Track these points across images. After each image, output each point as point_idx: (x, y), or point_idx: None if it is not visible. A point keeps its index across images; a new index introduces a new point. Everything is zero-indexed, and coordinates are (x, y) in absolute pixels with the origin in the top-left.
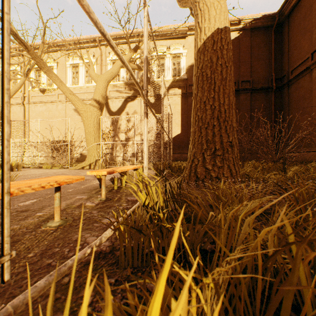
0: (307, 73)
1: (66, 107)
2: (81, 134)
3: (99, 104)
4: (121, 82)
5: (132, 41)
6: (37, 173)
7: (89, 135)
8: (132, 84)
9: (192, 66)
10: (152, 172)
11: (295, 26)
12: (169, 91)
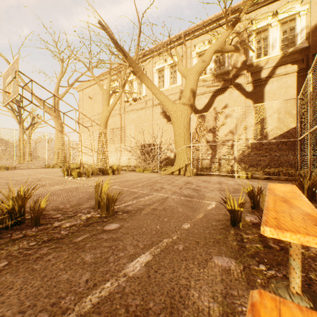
0: None
1: (153, 112)
2: (166, 137)
3: (189, 101)
4: (208, 75)
5: (221, 24)
6: (133, 178)
7: (178, 137)
8: (221, 74)
9: None
10: None
11: None
12: (275, 71)
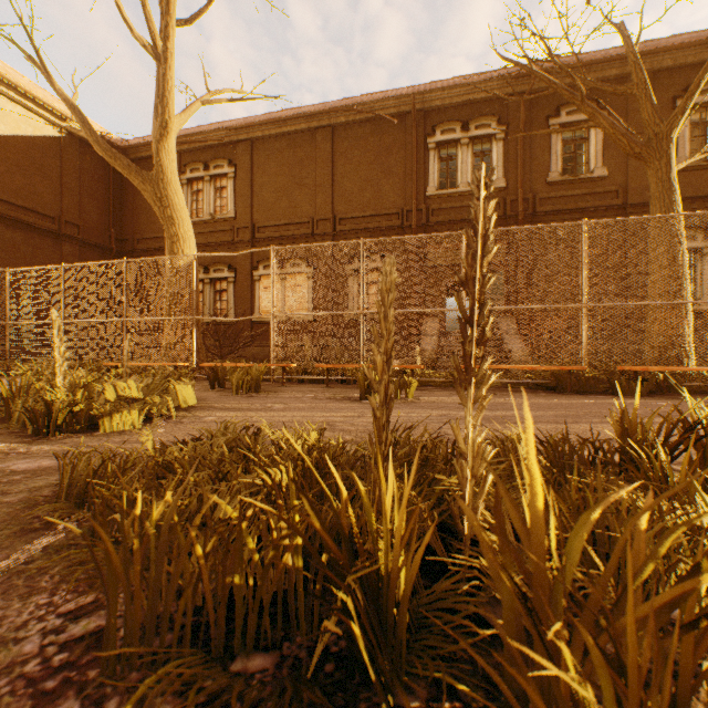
0: (162, 255)
1: None
2: None
3: None
4: None
5: None
6: None
7: None
8: None
9: None
10: None
11: None
12: None
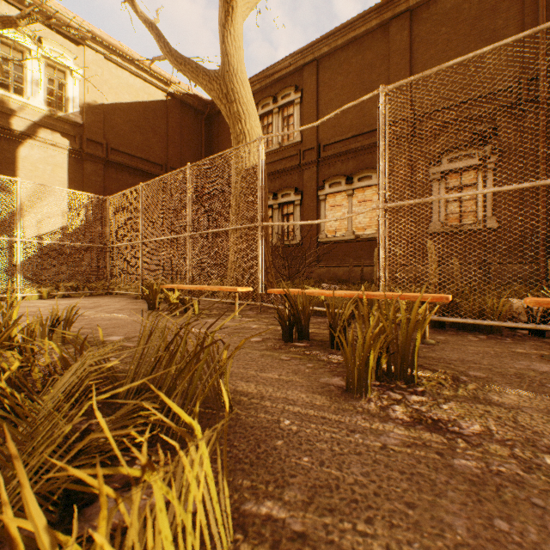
0: None
1: None
2: None
3: None
4: None
5: None
6: None
7: None
8: None
9: (94, 106)
10: (97, 300)
11: (226, 130)
12: (39, 131)
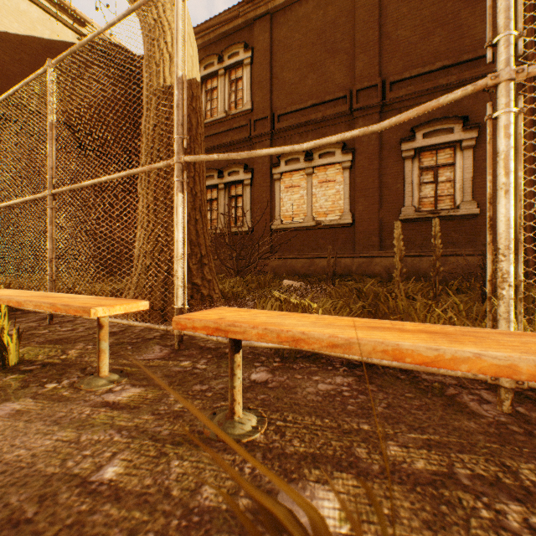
0: None
1: None
2: None
3: None
4: None
5: None
6: None
7: None
8: None
9: None
10: None
11: None
12: None
